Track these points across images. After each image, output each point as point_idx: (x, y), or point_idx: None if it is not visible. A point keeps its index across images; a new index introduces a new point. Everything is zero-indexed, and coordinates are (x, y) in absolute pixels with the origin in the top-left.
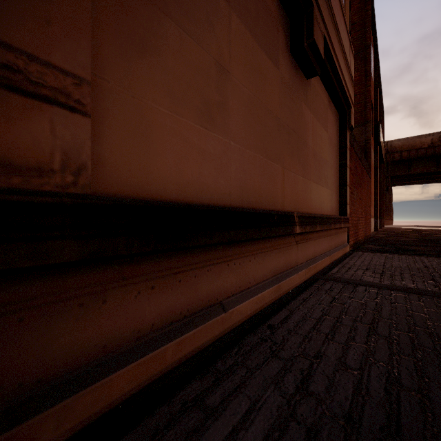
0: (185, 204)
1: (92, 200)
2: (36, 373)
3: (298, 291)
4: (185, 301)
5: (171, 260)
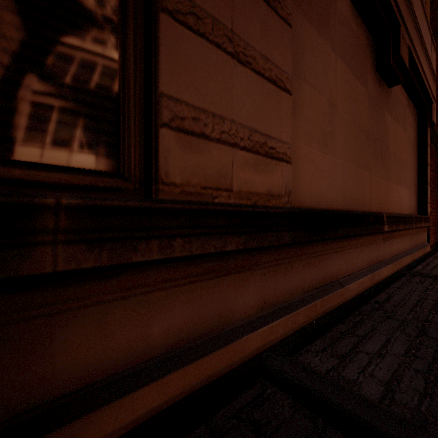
0: (324, 210)
1: (292, 210)
2: (273, 299)
3: (388, 281)
4: (321, 275)
5: (316, 247)
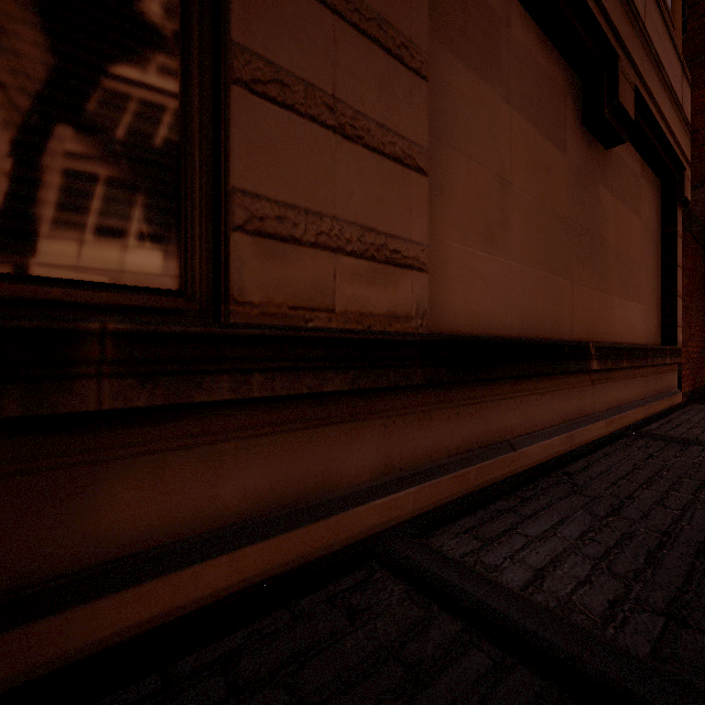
0: (483, 337)
1: (429, 338)
2: (399, 462)
3: (595, 445)
4: (480, 432)
5: (470, 390)
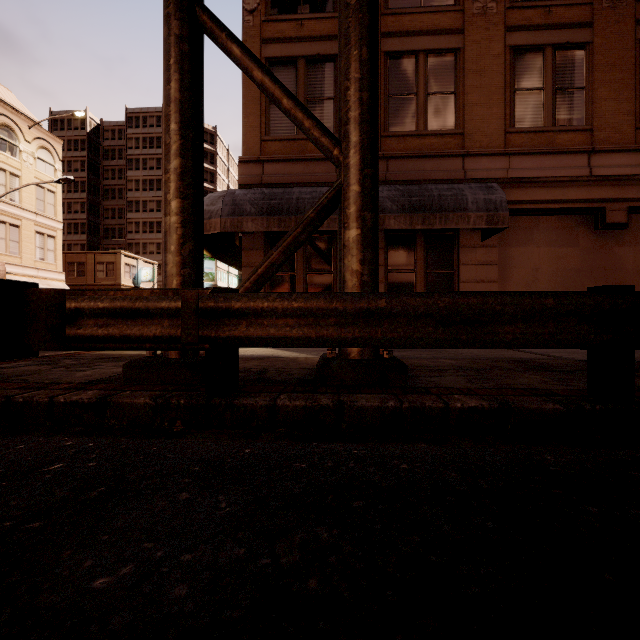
0: None
1: None
2: None
3: None
4: None
5: None
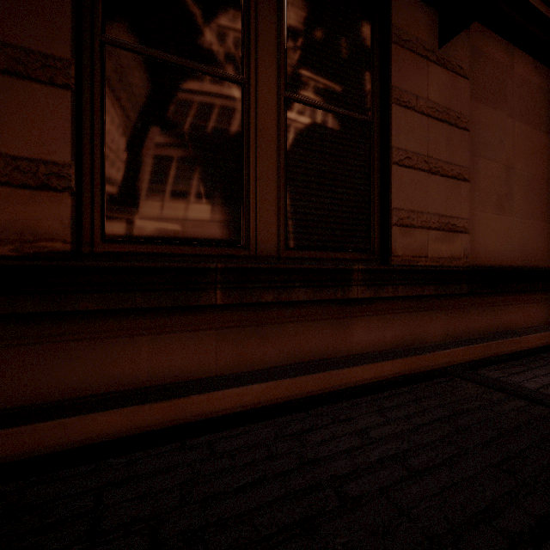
0: (499, 267)
1: (470, 268)
2: (453, 334)
3: None
4: (496, 323)
5: (490, 298)
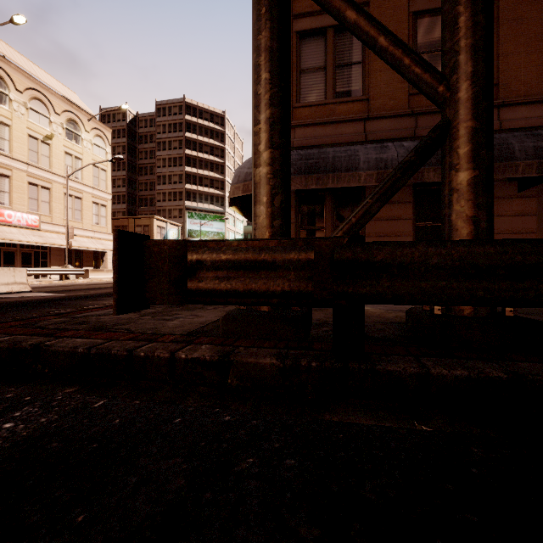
0: None
1: None
2: None
3: None
4: None
5: None
